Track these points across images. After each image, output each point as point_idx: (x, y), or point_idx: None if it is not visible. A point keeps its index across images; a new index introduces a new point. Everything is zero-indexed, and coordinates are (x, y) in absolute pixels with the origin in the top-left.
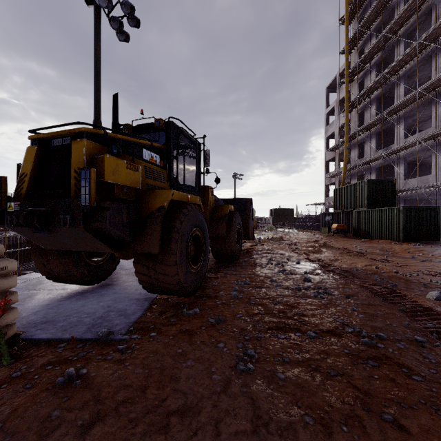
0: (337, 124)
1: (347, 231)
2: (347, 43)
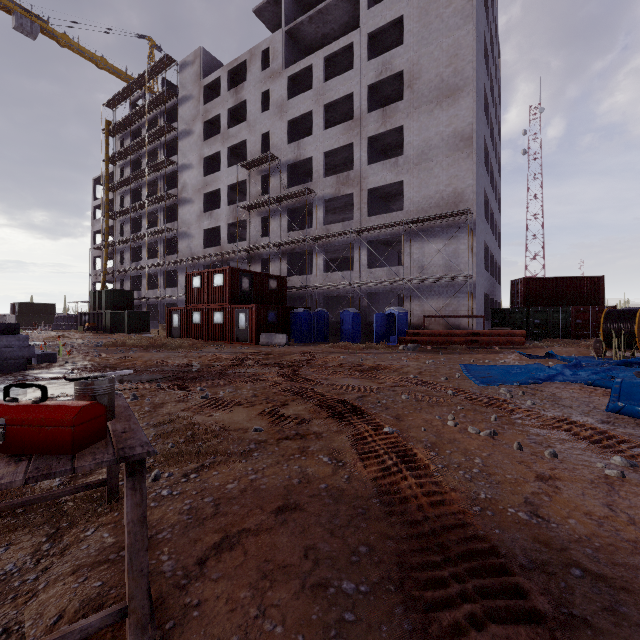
0: (103, 223)
1: (102, 329)
2: (107, 159)
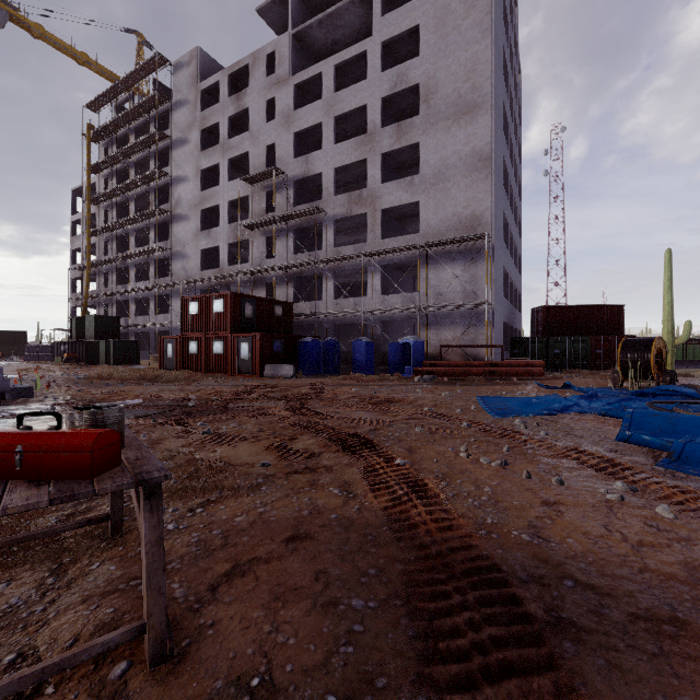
0: (84, 241)
1: (83, 360)
2: (89, 168)
